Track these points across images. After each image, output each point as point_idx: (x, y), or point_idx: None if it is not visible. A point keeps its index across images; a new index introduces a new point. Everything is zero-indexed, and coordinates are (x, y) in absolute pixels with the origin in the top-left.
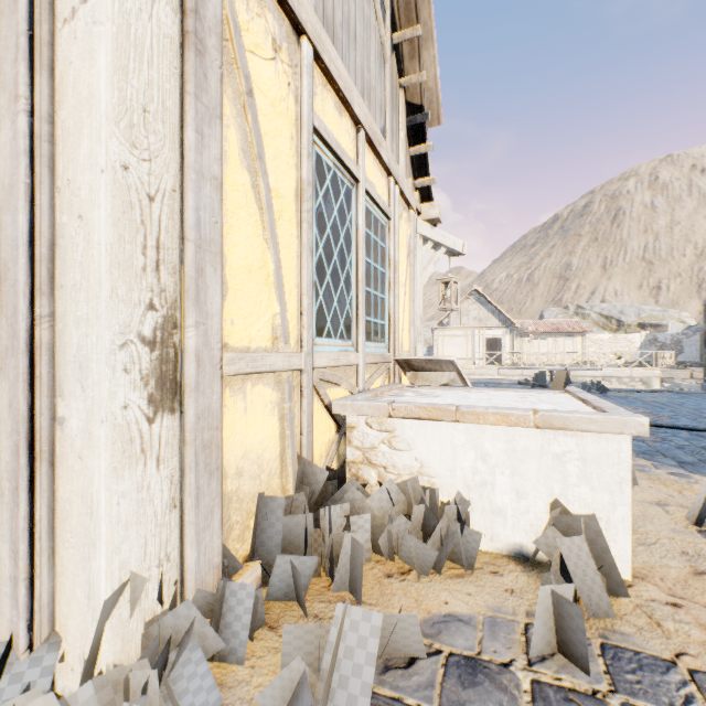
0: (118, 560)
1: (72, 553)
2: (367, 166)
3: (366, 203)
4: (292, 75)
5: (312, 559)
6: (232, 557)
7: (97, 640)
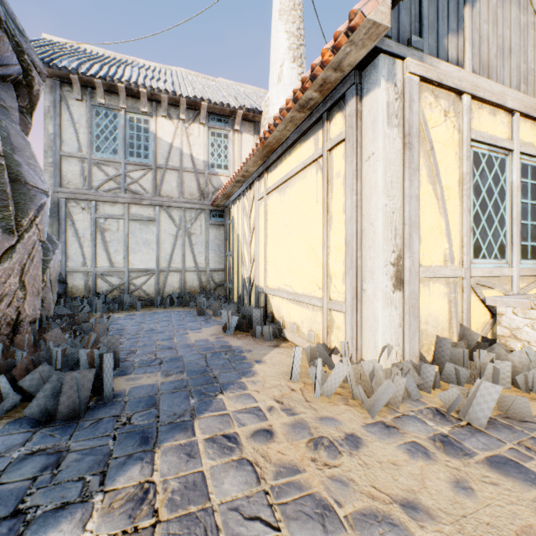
0: (384, 337)
1: (368, 333)
2: (523, 133)
3: (522, 160)
4: (456, 120)
5: (466, 371)
6: (423, 357)
7: (378, 360)
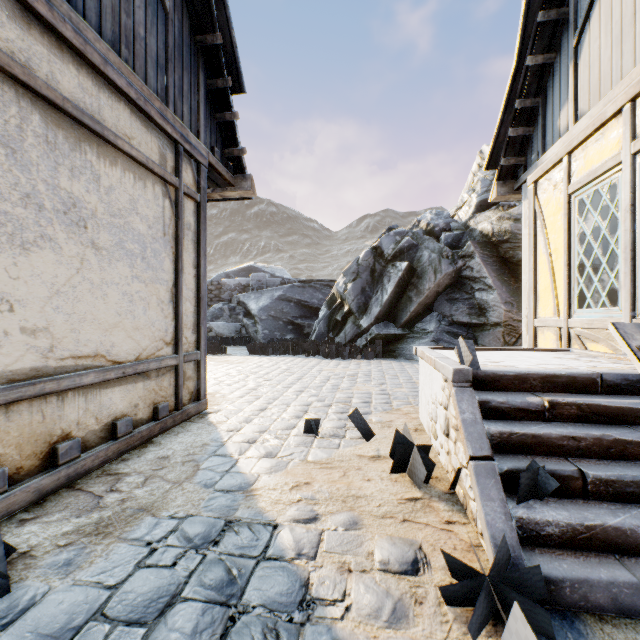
0: None
1: None
2: None
3: None
4: (562, 184)
5: None
6: None
7: None
